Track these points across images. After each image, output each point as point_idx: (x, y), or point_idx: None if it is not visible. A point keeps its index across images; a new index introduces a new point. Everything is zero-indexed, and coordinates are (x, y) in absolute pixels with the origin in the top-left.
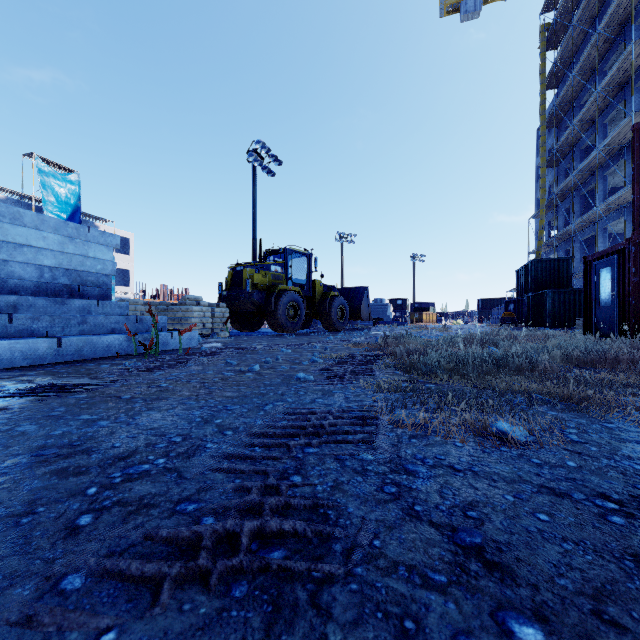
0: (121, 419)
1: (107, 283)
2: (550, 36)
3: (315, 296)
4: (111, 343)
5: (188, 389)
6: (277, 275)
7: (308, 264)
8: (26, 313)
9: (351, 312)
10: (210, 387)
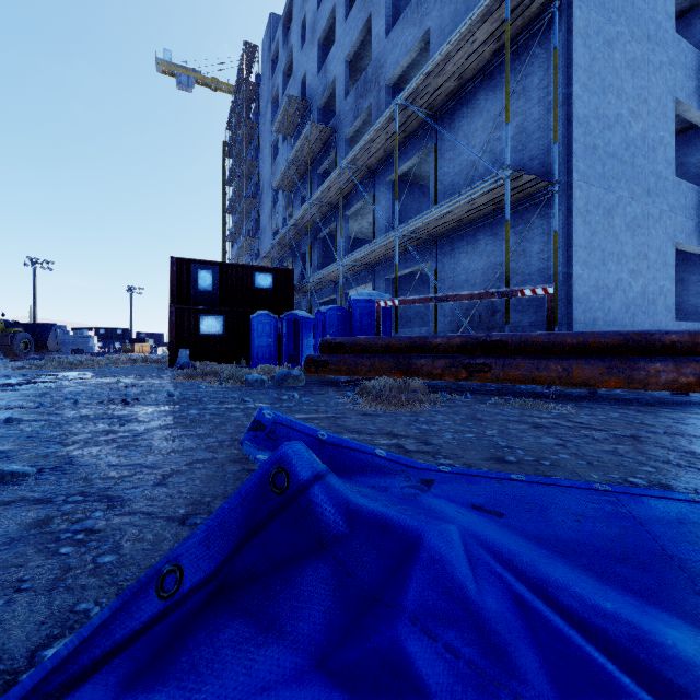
0: None
1: None
2: (230, 151)
3: None
4: None
5: None
6: None
7: None
8: None
9: (38, 344)
10: None
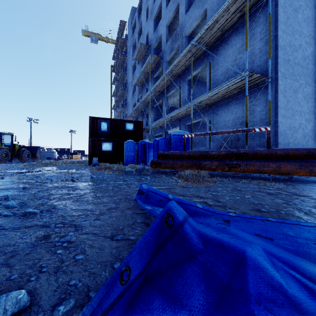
0: None
1: None
2: (114, 69)
3: (15, 149)
4: None
5: None
6: None
7: (12, 138)
8: None
9: (32, 155)
10: None
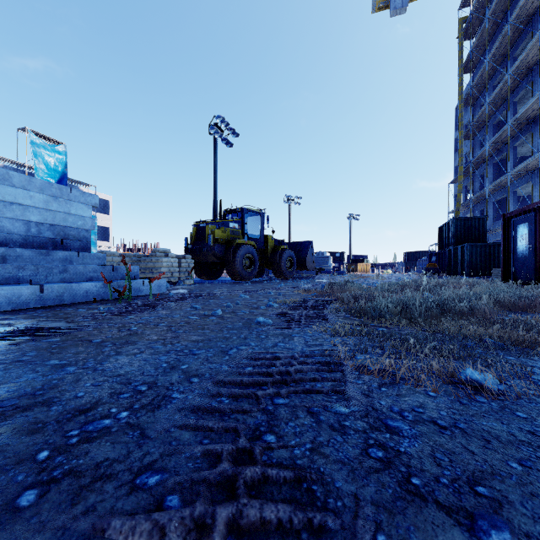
0: (89, 364)
1: (87, 237)
2: (467, 28)
3: (267, 249)
4: (89, 289)
5: (156, 333)
6: (235, 231)
7: (261, 221)
8: (14, 263)
9: (298, 263)
10: (177, 331)
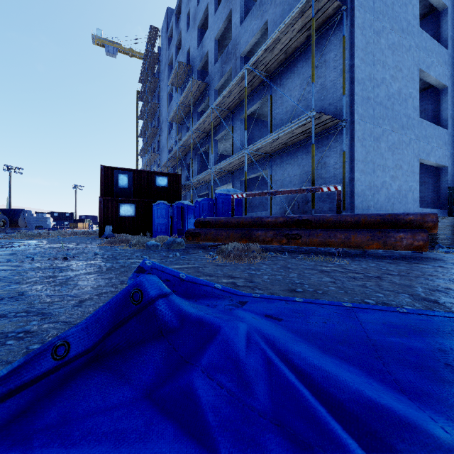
0: None
1: None
2: (141, 96)
3: None
4: None
5: None
6: None
7: None
8: None
9: (12, 223)
10: None
